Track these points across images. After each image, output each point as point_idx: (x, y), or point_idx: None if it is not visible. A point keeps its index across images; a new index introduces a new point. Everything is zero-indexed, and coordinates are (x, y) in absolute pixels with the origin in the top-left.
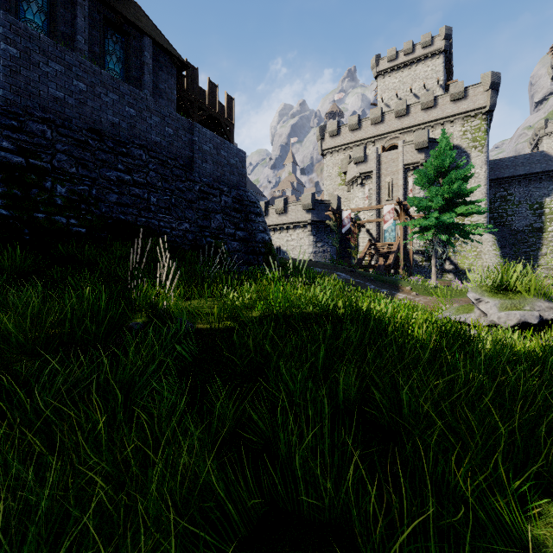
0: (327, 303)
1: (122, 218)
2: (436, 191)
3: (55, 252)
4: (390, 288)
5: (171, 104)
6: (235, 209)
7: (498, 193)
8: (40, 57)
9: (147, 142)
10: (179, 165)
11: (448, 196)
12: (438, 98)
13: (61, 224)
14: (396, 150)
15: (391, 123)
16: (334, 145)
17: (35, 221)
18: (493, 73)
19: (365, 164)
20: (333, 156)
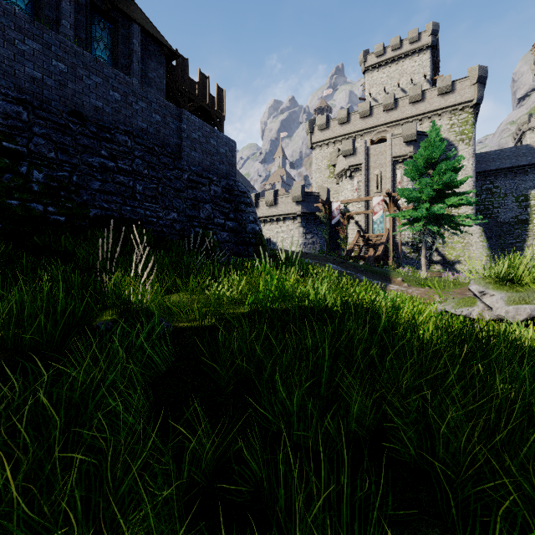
0: (326, 298)
1: (105, 206)
2: (427, 182)
3: (30, 242)
4: (382, 279)
5: (160, 94)
6: (225, 199)
7: (484, 185)
8: (15, 34)
9: (133, 128)
10: (166, 153)
11: (438, 187)
12: (426, 92)
13: (38, 211)
14: (384, 143)
15: (380, 116)
16: (323, 138)
17: (8, 208)
18: (481, 66)
19: (353, 157)
20: (323, 149)
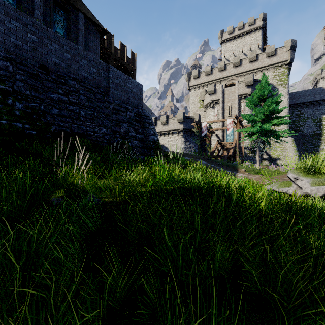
0: (199, 182)
1: (61, 124)
2: (260, 110)
3: (13, 146)
4: (232, 169)
5: (96, 56)
6: (136, 120)
7: (294, 112)
8: (4, 17)
9: (78, 76)
10: (99, 92)
11: (266, 113)
12: (259, 55)
13: (18, 128)
14: (233, 86)
15: (231, 70)
16: (196, 84)
17: (0, 126)
18: (292, 40)
19: (215, 95)
20: (196, 90)
